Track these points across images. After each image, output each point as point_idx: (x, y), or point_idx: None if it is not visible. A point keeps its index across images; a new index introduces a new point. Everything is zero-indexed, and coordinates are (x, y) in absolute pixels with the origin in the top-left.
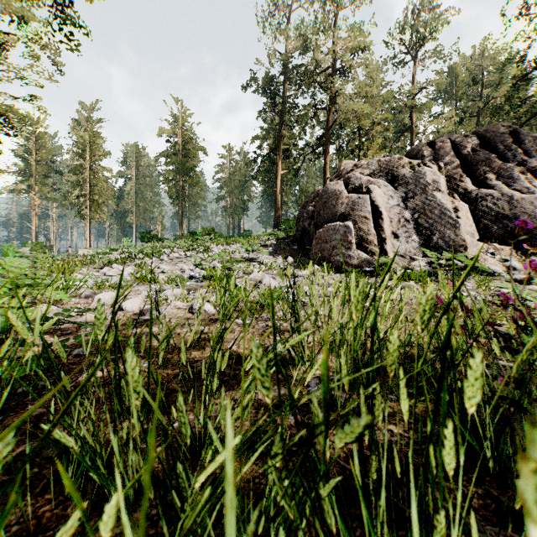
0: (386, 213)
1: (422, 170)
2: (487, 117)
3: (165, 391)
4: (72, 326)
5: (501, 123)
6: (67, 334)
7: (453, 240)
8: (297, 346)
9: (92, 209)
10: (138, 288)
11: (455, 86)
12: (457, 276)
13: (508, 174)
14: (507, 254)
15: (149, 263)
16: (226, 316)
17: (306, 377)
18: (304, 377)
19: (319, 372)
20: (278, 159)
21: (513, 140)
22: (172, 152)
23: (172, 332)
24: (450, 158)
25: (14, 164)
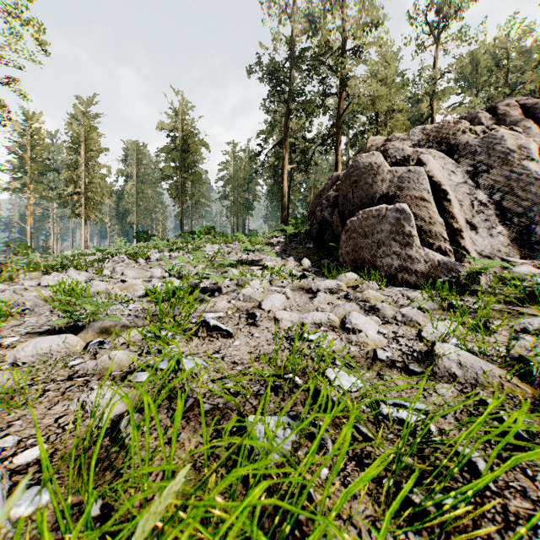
0: (452, 193)
1: (495, 134)
2: None
3: None
4: None
5: None
6: None
7: None
8: None
9: (87, 207)
10: (33, 317)
11: (476, 74)
12: None
13: None
14: None
15: (117, 266)
16: None
17: None
18: None
19: None
20: (285, 152)
21: None
22: (172, 147)
23: None
24: (524, 123)
25: (8, 162)
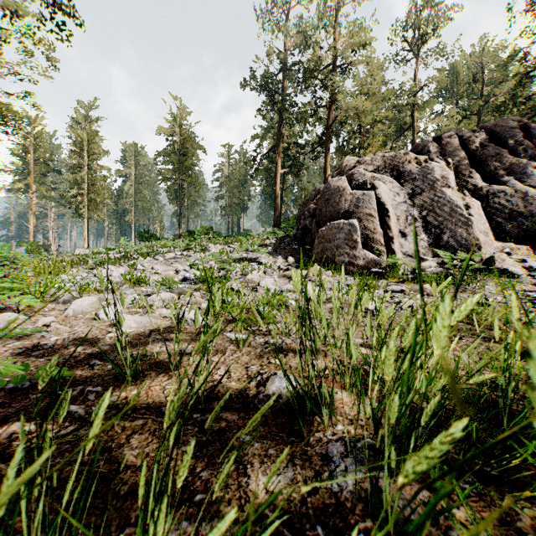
0: (392, 210)
1: (430, 166)
2: (488, 115)
3: (109, 467)
4: (30, 342)
5: (510, 118)
6: (19, 354)
7: (465, 239)
8: (308, 385)
9: (90, 208)
10: (125, 291)
11: (456, 84)
12: (475, 278)
13: (521, 169)
14: (524, 254)
15: (143, 263)
16: (216, 330)
17: (324, 438)
18: (321, 438)
19: (341, 428)
20: (278, 157)
21: (524, 135)
22: (171, 151)
23: (148, 352)
24: (458, 153)
25: (12, 163)
